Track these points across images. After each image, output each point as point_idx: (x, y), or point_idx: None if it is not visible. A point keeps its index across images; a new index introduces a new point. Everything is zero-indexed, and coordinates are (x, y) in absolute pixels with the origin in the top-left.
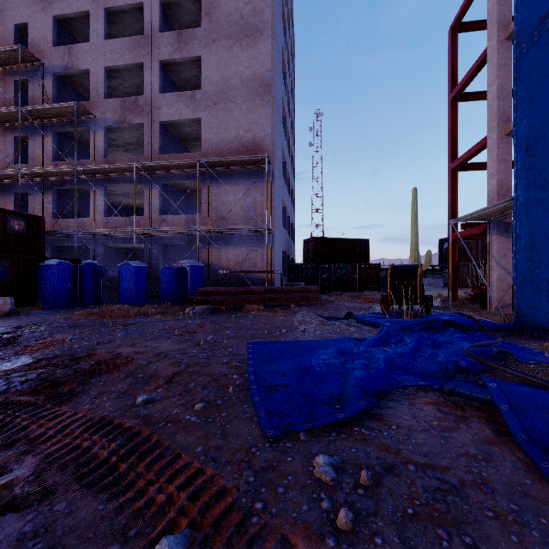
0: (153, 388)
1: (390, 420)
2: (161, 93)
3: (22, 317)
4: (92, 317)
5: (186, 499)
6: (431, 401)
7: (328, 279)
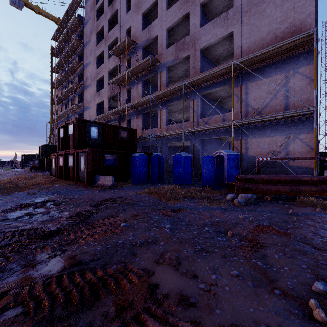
0: None
1: None
2: (201, 27)
3: (116, 190)
4: (152, 195)
5: None
6: None
7: None
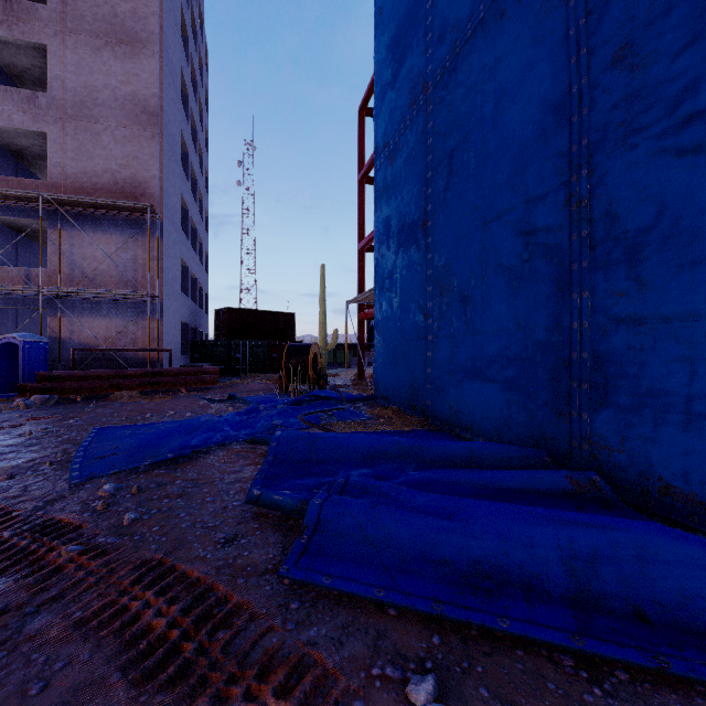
0: None
1: (191, 464)
2: None
3: None
4: None
5: None
6: (237, 451)
7: (242, 358)
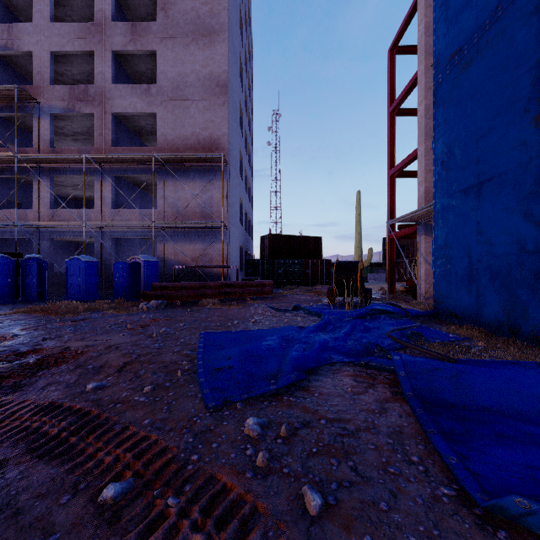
0: (103, 376)
1: (315, 390)
2: (114, 83)
3: None
4: (36, 314)
5: (132, 458)
6: (351, 374)
7: (283, 274)
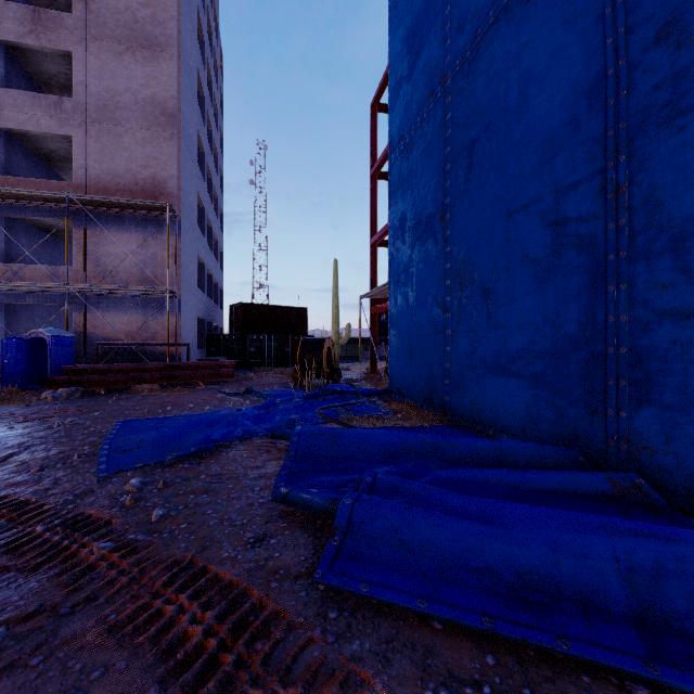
0: None
1: (214, 458)
2: (3, 86)
3: None
4: None
5: (7, 511)
6: (258, 445)
7: (256, 352)
